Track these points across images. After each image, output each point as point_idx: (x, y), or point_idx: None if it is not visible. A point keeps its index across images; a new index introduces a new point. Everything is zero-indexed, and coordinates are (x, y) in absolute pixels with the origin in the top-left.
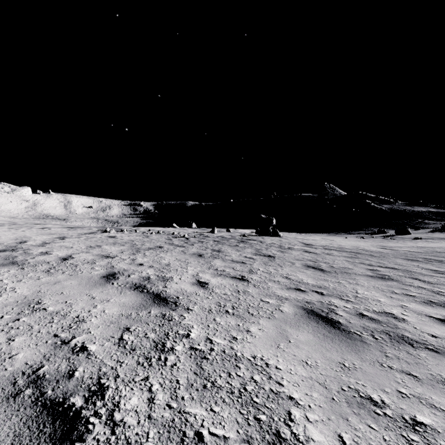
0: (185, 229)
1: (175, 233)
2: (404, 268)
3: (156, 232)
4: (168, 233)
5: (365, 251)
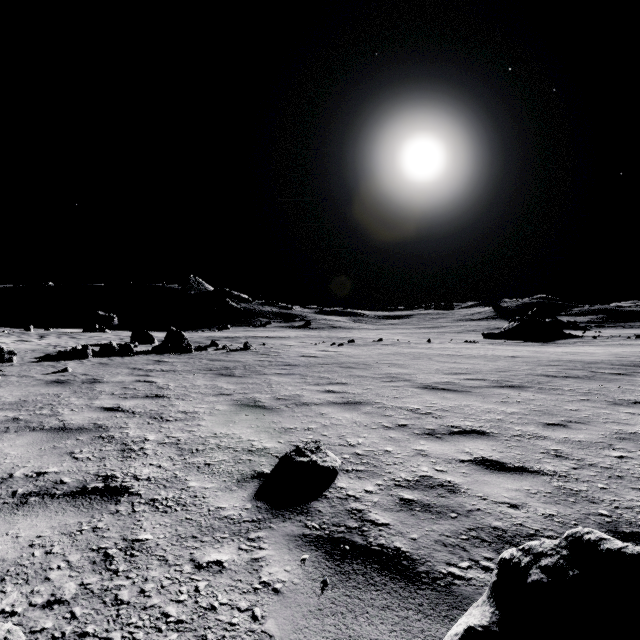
0: None
1: None
2: None
3: None
4: None
5: None
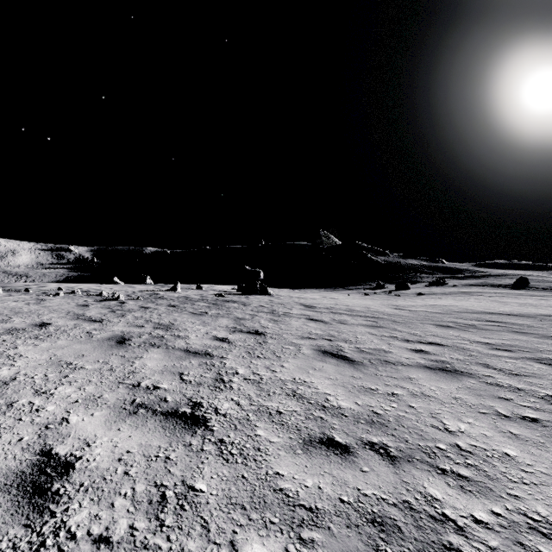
0: (133, 286)
1: (105, 293)
2: (449, 342)
3: (70, 292)
4: (94, 293)
5: (382, 314)
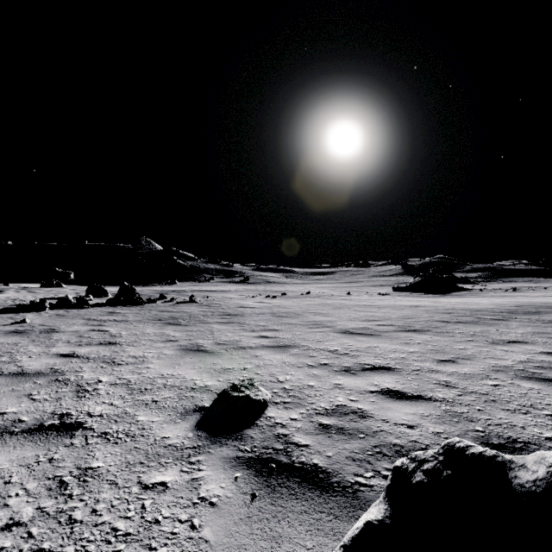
0: None
1: None
2: None
3: None
4: None
5: None
